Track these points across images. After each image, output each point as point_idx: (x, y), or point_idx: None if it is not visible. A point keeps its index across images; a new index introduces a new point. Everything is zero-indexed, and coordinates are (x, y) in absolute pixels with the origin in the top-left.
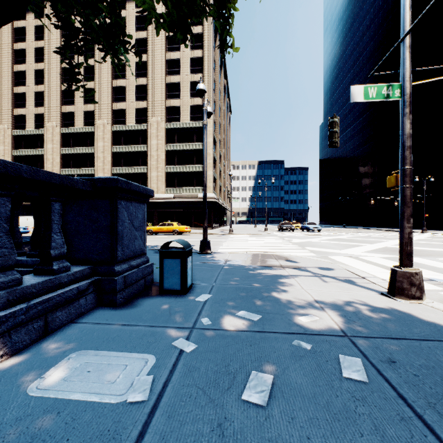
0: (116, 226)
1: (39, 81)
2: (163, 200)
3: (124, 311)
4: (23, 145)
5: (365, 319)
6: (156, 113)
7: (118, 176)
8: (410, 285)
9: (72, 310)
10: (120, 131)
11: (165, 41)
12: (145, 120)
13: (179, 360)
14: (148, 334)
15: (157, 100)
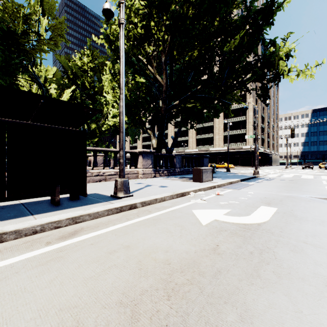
0: (203, 162)
1: None
2: (222, 151)
3: None
4: None
5: (237, 175)
6: None
7: (198, 139)
8: (254, 173)
9: None
10: None
11: None
12: None
13: None
14: None
15: None
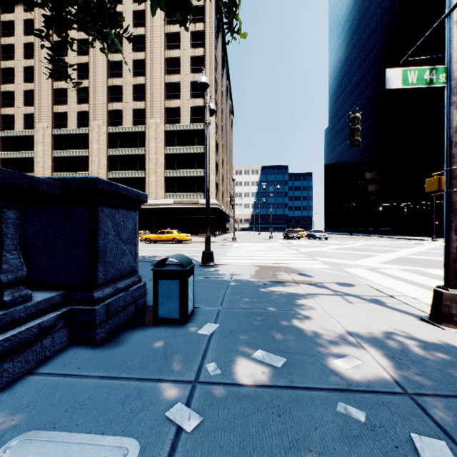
0: (96, 240)
1: (28, 78)
2: (162, 206)
3: (105, 353)
4: (11, 147)
5: (421, 362)
6: (154, 114)
7: (114, 180)
8: None
9: (30, 356)
10: (116, 133)
11: (165, 39)
12: (143, 122)
13: (176, 449)
14: (133, 395)
15: (156, 101)
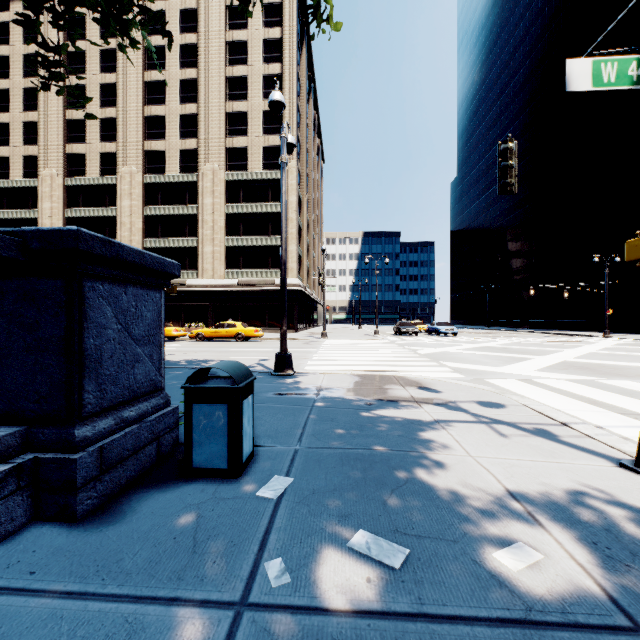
0: (81, 338)
1: (30, 105)
2: (222, 288)
3: (89, 538)
4: (5, 204)
5: None
6: (211, 157)
7: (152, 251)
8: None
9: None
10: (156, 184)
11: (225, 50)
12: (195, 168)
13: None
14: (117, 639)
15: (213, 138)
